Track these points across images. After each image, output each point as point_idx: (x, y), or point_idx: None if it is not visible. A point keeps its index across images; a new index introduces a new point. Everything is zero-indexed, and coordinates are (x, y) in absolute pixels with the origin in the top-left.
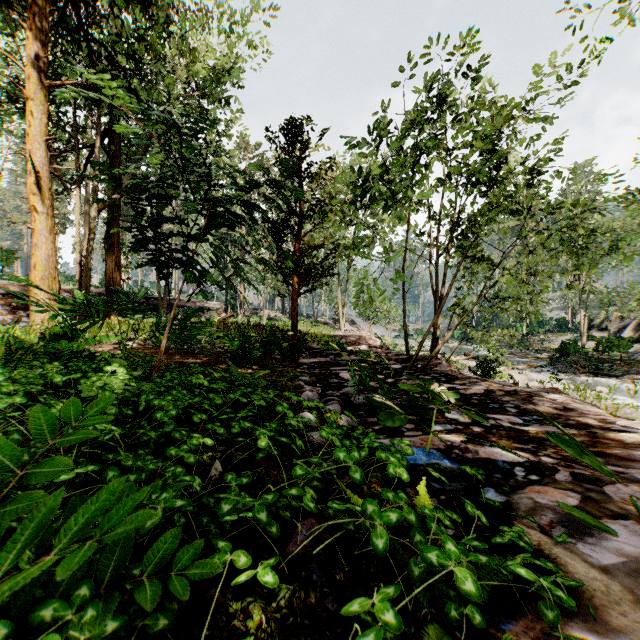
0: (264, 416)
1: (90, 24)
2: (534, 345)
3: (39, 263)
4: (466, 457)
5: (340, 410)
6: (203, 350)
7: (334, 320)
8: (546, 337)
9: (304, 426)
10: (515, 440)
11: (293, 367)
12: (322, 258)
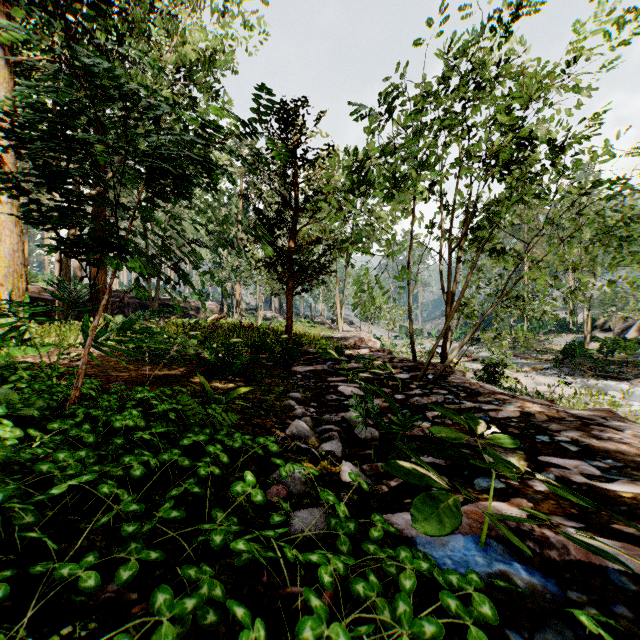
0: (226, 477)
1: (68, 2)
2: (535, 346)
3: (3, 259)
4: (549, 558)
5: (340, 450)
6: (172, 361)
7: (332, 320)
8: (547, 338)
9: (286, 495)
10: (608, 513)
11: (285, 377)
12: (319, 254)
